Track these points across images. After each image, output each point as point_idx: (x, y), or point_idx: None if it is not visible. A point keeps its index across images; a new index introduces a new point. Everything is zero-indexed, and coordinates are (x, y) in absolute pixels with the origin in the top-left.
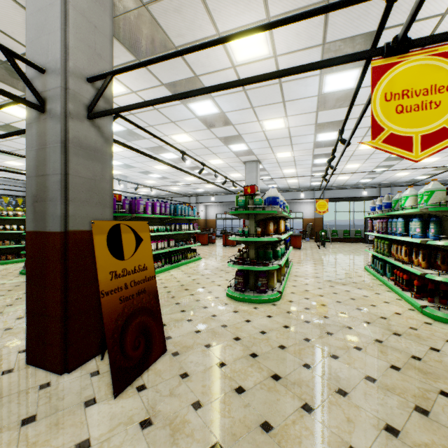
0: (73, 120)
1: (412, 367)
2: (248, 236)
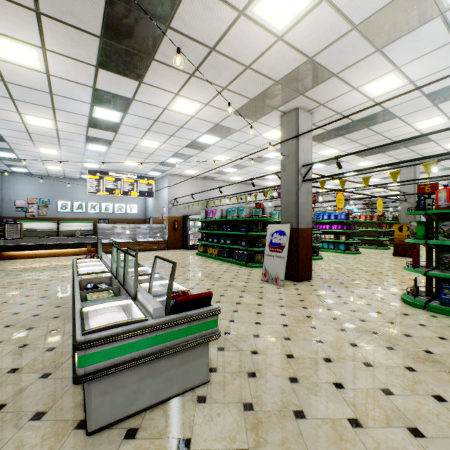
0: (401, 204)
1: None
2: None
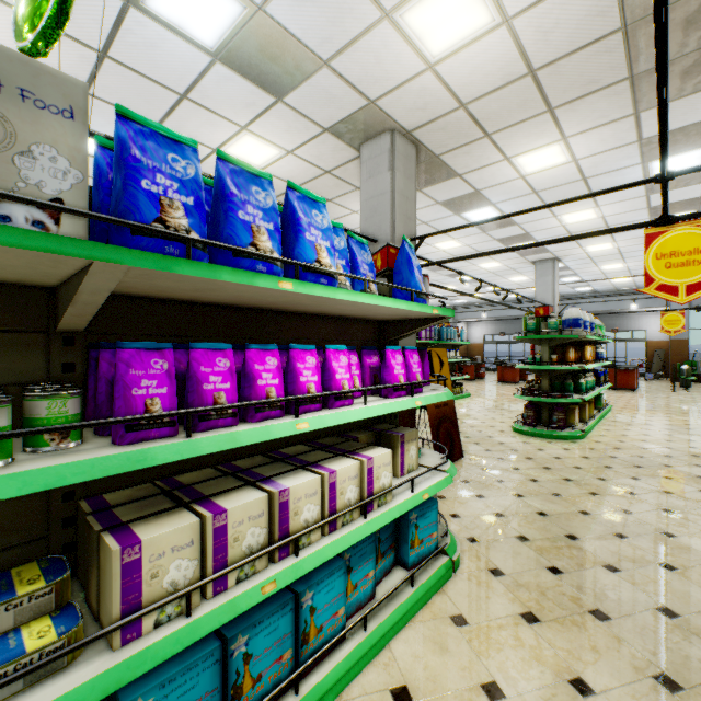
0: None
1: None
2: (540, 365)
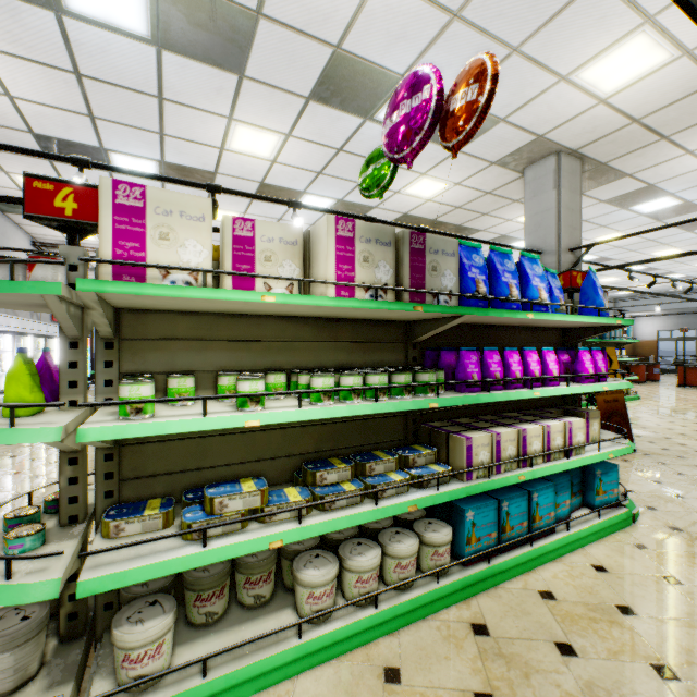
0: None
1: None
2: None
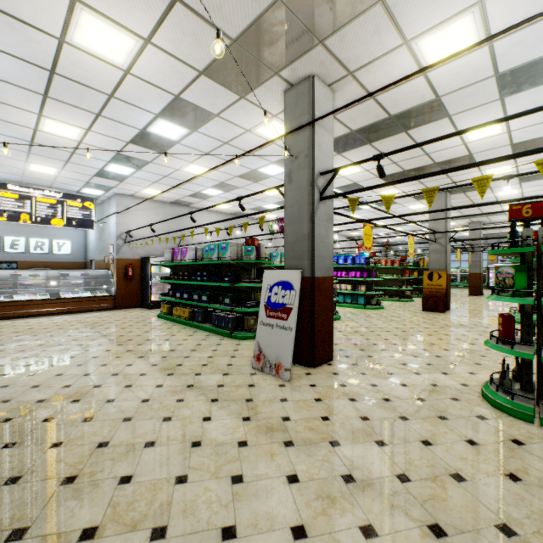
0: (430, 245)
1: (448, 326)
2: None
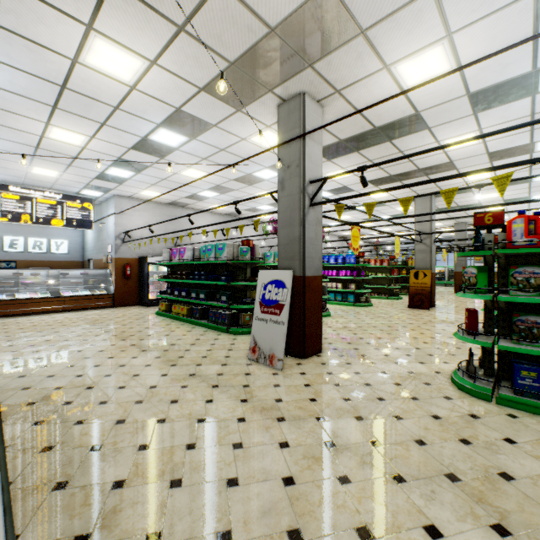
0: (416, 245)
1: (431, 322)
2: None
